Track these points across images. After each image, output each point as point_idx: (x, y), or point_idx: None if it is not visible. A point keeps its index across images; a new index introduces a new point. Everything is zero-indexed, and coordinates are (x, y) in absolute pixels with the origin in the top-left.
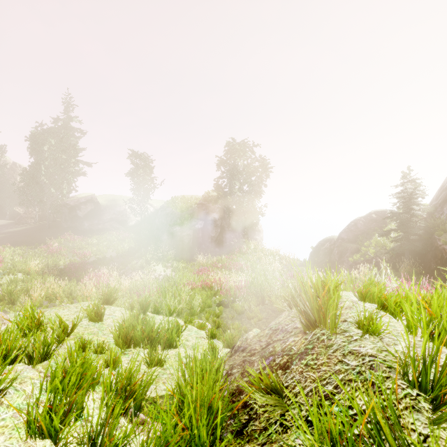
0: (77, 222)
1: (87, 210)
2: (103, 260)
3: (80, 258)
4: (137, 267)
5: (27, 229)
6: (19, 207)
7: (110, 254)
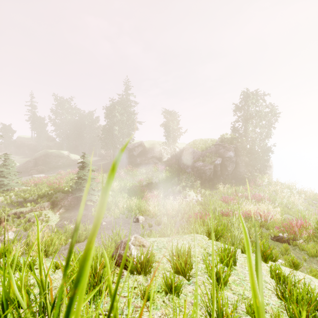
0: (133, 159)
1: (139, 151)
2: (151, 184)
3: (137, 182)
4: (177, 191)
5: (107, 163)
6: (102, 150)
7: (154, 180)
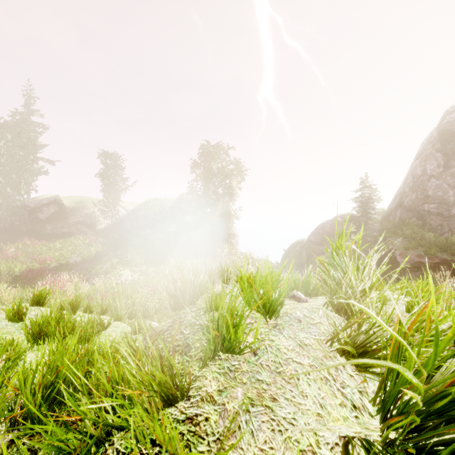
0: (39, 225)
1: (50, 212)
2: (65, 265)
3: (39, 264)
4: (102, 272)
5: None
6: None
7: (74, 259)
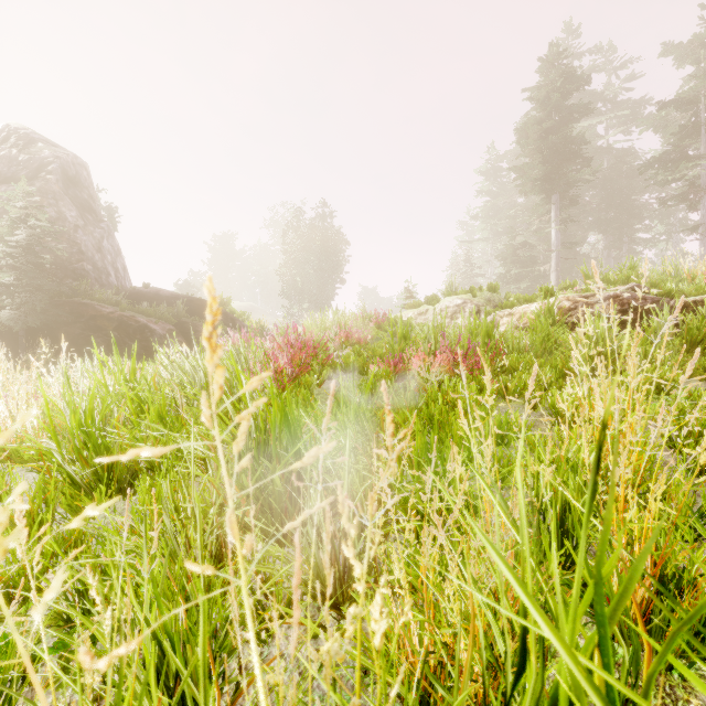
0: None
1: None
2: None
3: None
4: None
5: None
6: None
7: None
